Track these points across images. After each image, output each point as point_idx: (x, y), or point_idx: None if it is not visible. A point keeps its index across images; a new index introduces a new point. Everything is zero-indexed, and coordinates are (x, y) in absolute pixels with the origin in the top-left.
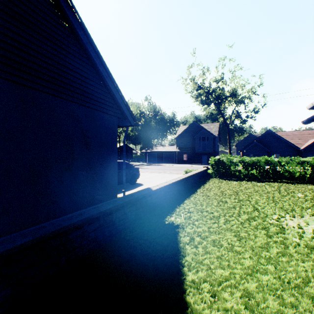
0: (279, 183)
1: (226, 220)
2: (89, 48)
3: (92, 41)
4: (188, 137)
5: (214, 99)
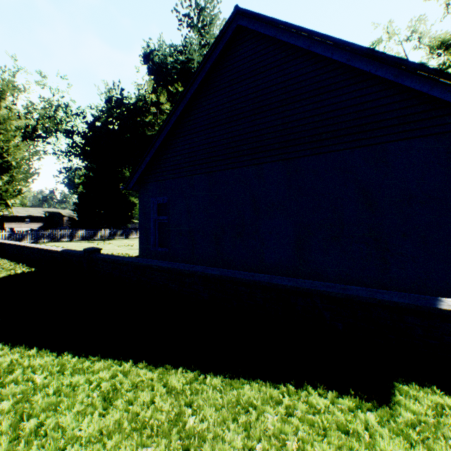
0: None
1: None
2: (353, 63)
3: (356, 47)
4: None
5: None
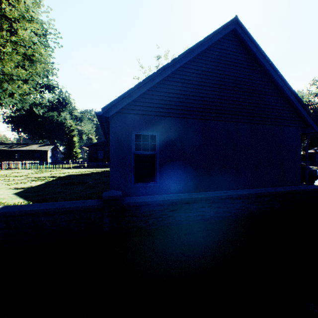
0: None
1: None
2: (284, 88)
3: (286, 82)
4: None
5: None
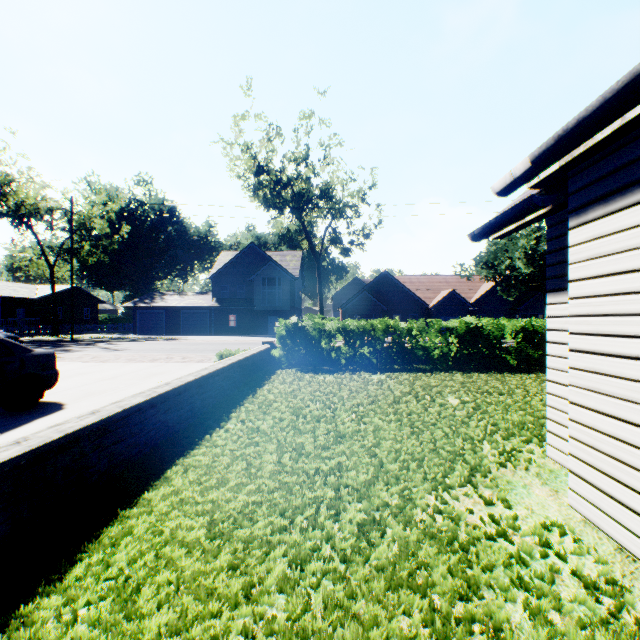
0: (410, 373)
1: (292, 560)
2: None
3: None
4: (240, 277)
5: (292, 198)
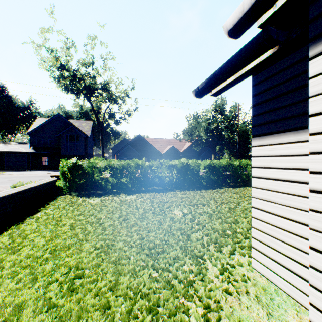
0: (151, 193)
1: None
2: None
3: None
4: (50, 134)
5: (84, 87)
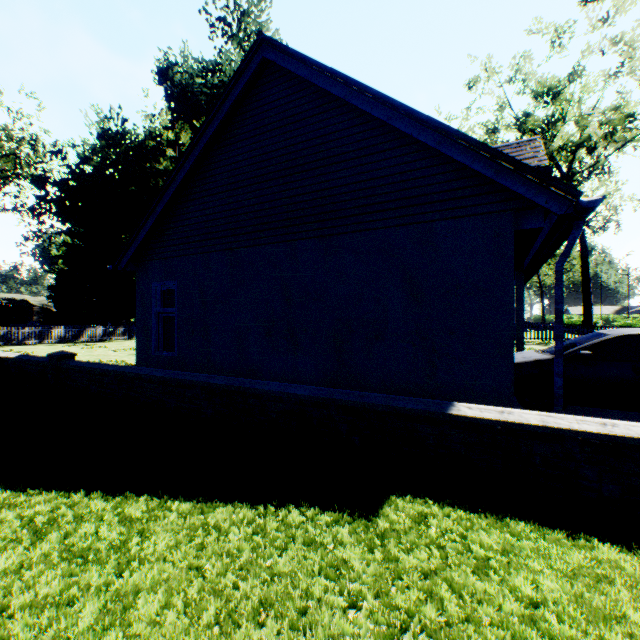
0: None
1: None
2: (394, 122)
3: (396, 104)
4: None
5: None
